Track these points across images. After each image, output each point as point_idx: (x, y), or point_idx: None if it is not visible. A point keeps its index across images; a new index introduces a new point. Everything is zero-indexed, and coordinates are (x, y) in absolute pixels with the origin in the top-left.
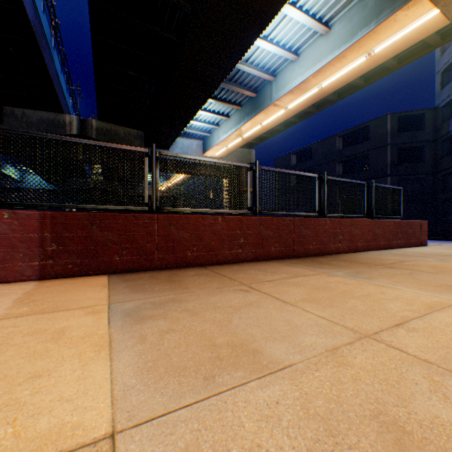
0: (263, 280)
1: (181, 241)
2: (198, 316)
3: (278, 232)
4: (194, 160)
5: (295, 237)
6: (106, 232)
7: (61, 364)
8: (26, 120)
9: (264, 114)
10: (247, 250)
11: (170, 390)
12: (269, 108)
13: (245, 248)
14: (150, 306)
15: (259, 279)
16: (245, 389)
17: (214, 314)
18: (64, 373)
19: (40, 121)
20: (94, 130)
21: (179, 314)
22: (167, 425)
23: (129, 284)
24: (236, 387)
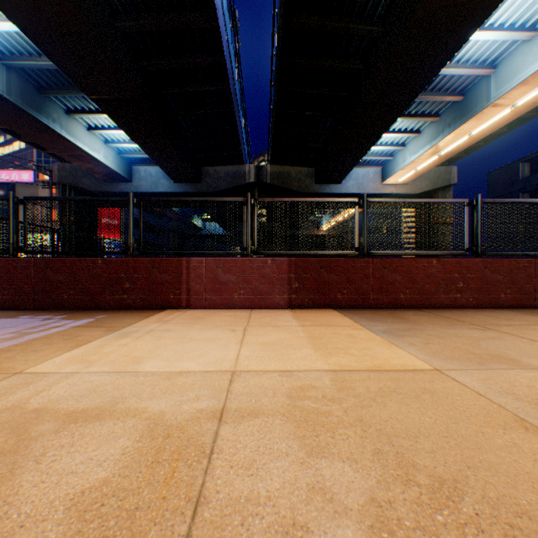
0: (497, 323)
1: (393, 283)
2: (445, 339)
3: (509, 276)
4: (370, 191)
5: (536, 283)
6: (331, 274)
7: (372, 346)
8: (216, 176)
9: (475, 120)
10: (466, 295)
11: (456, 363)
12: (484, 111)
13: (464, 293)
14: (395, 330)
15: (492, 323)
16: (512, 370)
17: (459, 339)
18: (380, 350)
19: (226, 175)
20: (268, 175)
21: (427, 336)
22: (466, 372)
23: (360, 316)
24: (504, 369)
